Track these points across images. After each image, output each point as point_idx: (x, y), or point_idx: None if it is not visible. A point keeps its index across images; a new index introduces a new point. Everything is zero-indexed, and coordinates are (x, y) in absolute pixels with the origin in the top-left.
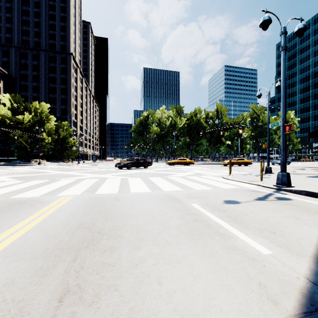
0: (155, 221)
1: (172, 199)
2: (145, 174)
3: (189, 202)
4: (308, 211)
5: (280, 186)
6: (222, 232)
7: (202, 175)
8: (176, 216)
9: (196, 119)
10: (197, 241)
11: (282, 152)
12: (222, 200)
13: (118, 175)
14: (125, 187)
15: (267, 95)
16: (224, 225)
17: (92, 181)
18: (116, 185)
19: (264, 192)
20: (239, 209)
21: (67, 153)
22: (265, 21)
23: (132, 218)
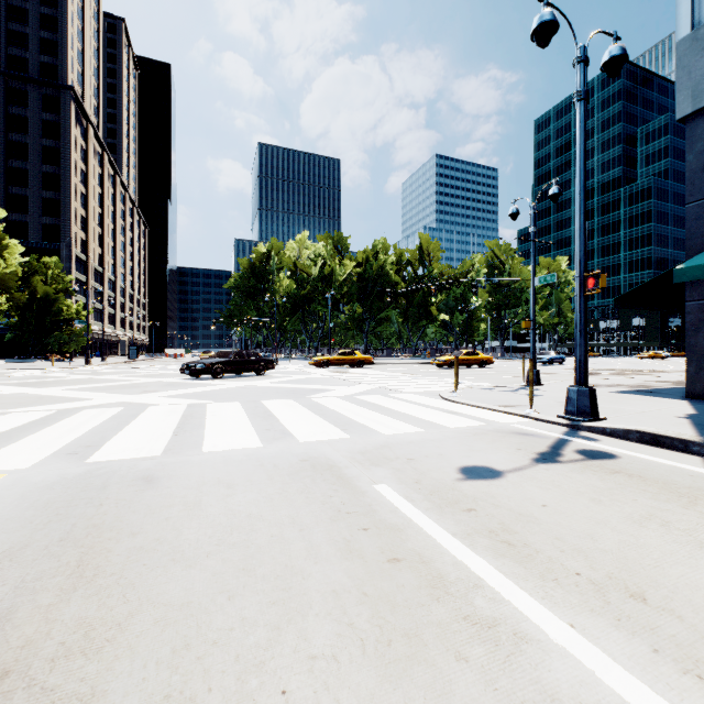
0: (256, 578)
1: (321, 471)
2: (256, 390)
3: (368, 480)
4: (674, 493)
5: (577, 418)
6: (487, 615)
7: (395, 392)
8: (331, 543)
9: (376, 265)
10: (410, 682)
11: (579, 339)
12: (456, 469)
13: (182, 395)
14: (192, 434)
15: (531, 213)
16: (485, 576)
17: (99, 417)
18: (165, 426)
19: (544, 435)
20: (507, 500)
21: (57, 339)
22: (544, 23)
23: (175, 570)
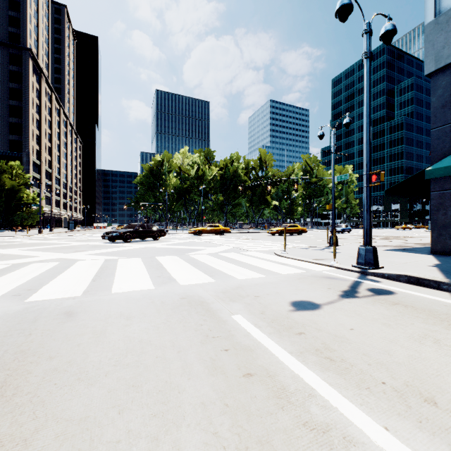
0: (142, 394)
1: (194, 306)
2: (152, 250)
3: (228, 312)
4: (438, 318)
5: (365, 267)
6: (321, 421)
7: (245, 251)
8: (201, 362)
9: (232, 169)
10: None
11: (366, 215)
12: (289, 303)
13: (102, 253)
14: (105, 280)
15: (332, 135)
16: (316, 387)
17: (41, 268)
18: (87, 275)
19: (345, 278)
20: (326, 325)
21: (19, 216)
22: (344, 5)
23: (79, 388)
